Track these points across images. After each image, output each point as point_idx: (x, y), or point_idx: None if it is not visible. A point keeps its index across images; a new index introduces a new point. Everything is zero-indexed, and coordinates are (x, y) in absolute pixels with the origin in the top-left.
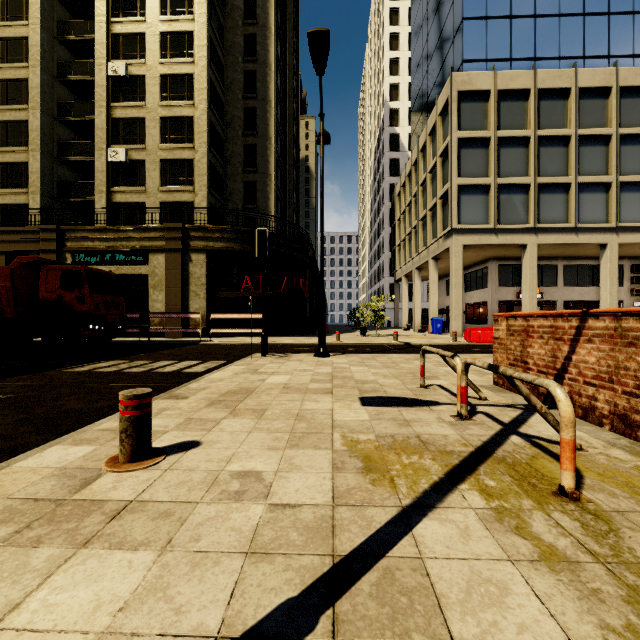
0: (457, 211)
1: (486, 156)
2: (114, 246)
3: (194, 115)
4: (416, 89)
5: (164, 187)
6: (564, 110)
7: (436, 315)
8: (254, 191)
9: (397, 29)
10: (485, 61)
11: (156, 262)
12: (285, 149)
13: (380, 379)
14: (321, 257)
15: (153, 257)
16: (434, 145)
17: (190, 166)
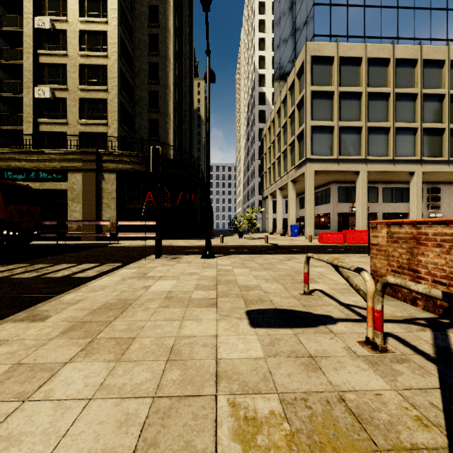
0: (310, 145)
1: (331, 105)
2: (38, 166)
3: (107, 64)
4: (278, 58)
5: (82, 120)
6: (385, 74)
7: (294, 223)
8: (157, 127)
9: (264, 17)
10: (329, 36)
11: (74, 179)
12: (181, 97)
13: (263, 284)
14: (207, 173)
15: (72, 175)
16: (292, 97)
17: (104, 104)
